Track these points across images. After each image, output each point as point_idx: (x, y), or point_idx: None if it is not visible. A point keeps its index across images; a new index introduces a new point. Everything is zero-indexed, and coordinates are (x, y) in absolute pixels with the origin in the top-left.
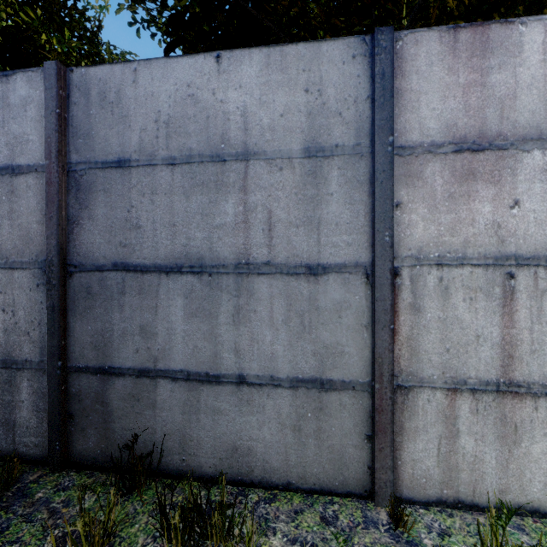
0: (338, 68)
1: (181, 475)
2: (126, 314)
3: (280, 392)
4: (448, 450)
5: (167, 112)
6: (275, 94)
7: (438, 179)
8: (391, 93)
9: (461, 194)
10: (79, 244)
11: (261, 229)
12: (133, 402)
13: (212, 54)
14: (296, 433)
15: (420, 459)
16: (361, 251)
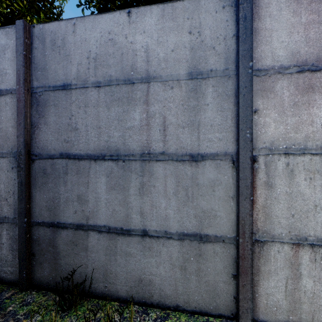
0: (212, 16)
1: (104, 297)
2: (68, 188)
3: (171, 242)
4: (293, 288)
5: (95, 51)
6: (168, 36)
7: (285, 92)
8: (251, 31)
9: (303, 102)
10: (38, 140)
11: (158, 129)
12: (73, 246)
13: (125, 10)
14: (182, 271)
15: (272, 293)
16: (229, 144)
